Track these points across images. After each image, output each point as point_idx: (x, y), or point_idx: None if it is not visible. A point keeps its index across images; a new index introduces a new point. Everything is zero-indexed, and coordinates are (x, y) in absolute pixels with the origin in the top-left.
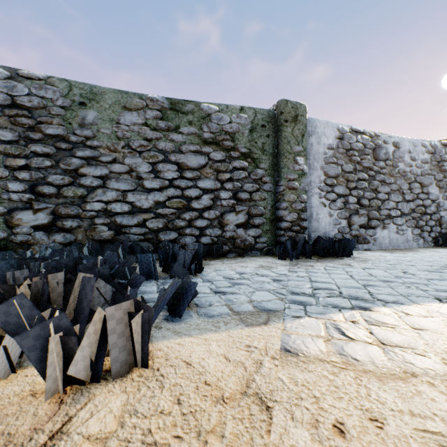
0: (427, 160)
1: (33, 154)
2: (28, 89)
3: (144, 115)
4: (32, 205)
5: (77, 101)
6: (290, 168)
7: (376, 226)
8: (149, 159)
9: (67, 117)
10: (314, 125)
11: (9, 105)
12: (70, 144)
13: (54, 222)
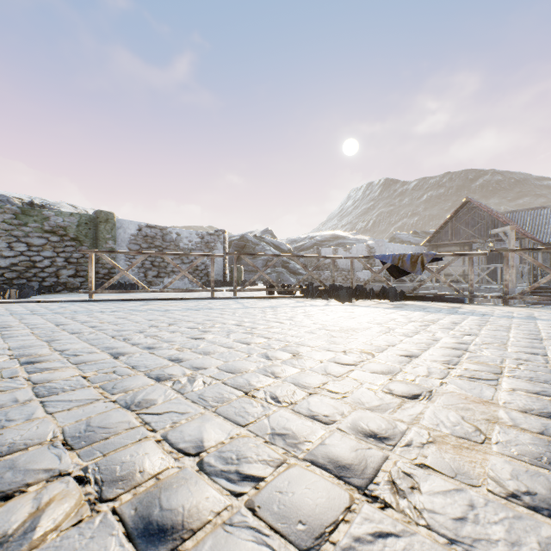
0: (199, 242)
1: None
2: None
3: (3, 217)
4: None
5: None
6: (104, 246)
7: (164, 276)
8: (7, 240)
9: None
10: (122, 223)
11: None
12: None
13: None
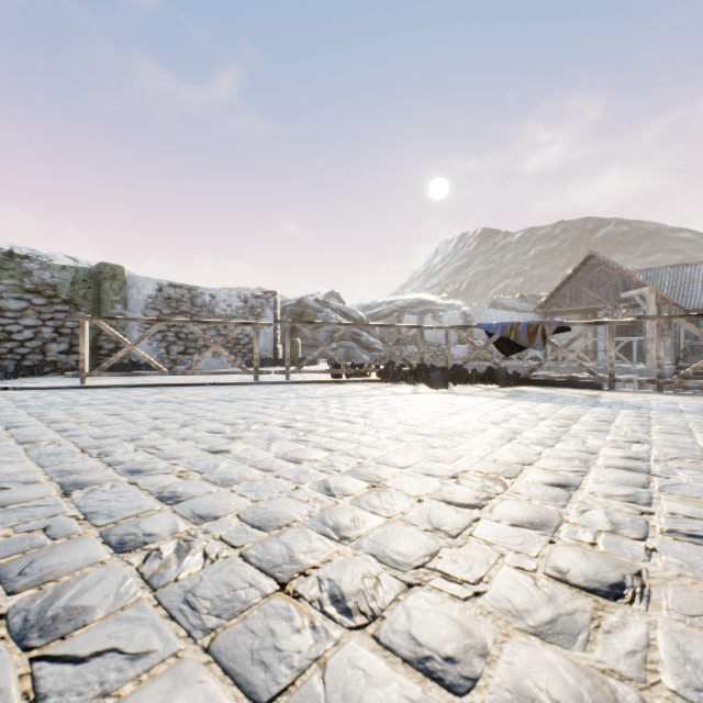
0: (241, 307)
1: None
2: None
3: None
4: None
5: None
6: (110, 312)
7: (194, 353)
8: None
9: None
10: (135, 281)
11: None
12: None
13: None
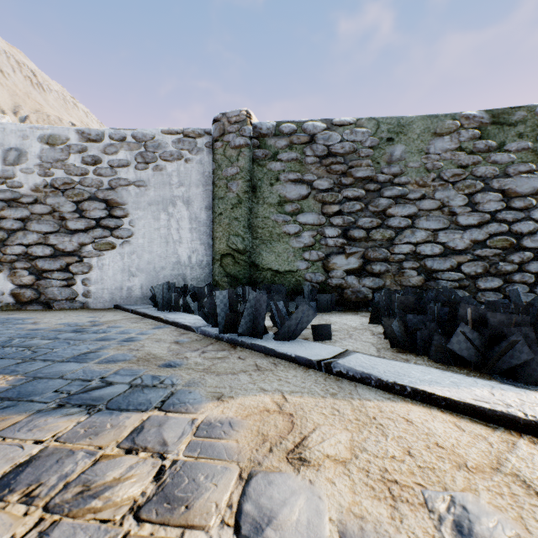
0: None
1: (344, 199)
2: (340, 136)
3: (457, 138)
4: (344, 250)
5: (384, 138)
6: None
7: None
8: (464, 190)
9: (374, 157)
10: None
11: (325, 155)
12: (378, 185)
13: (363, 266)
